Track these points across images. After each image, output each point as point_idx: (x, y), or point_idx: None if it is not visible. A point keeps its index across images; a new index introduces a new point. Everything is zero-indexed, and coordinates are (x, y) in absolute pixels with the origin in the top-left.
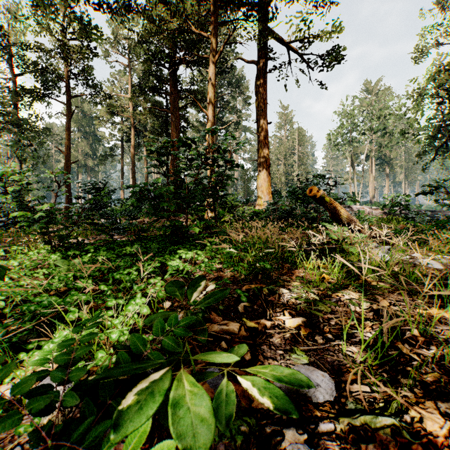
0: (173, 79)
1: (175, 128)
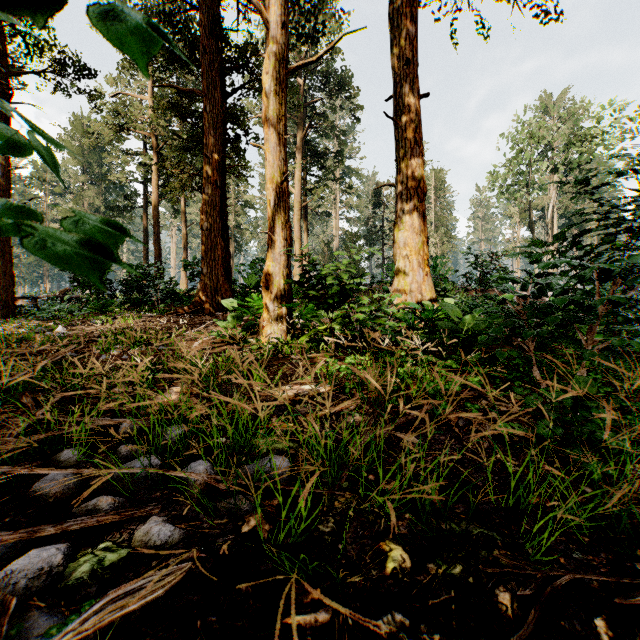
0: (206, 21)
1: (212, 126)
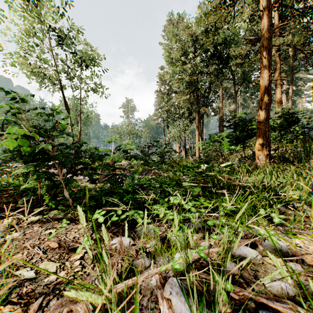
0: None
1: None
